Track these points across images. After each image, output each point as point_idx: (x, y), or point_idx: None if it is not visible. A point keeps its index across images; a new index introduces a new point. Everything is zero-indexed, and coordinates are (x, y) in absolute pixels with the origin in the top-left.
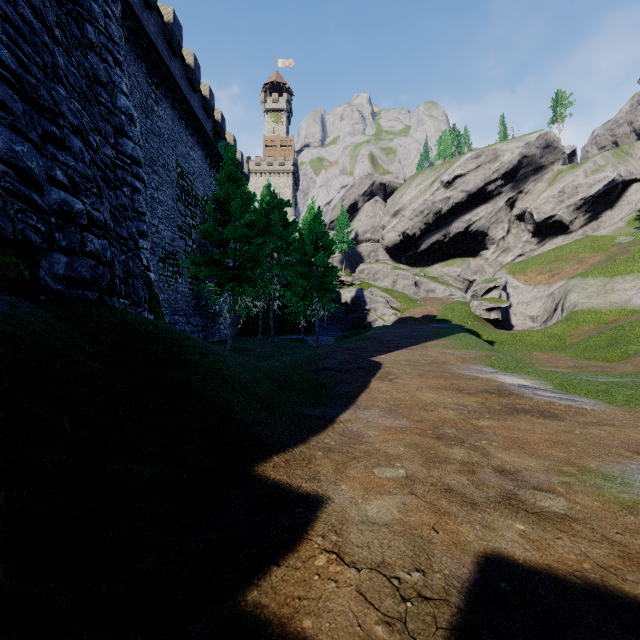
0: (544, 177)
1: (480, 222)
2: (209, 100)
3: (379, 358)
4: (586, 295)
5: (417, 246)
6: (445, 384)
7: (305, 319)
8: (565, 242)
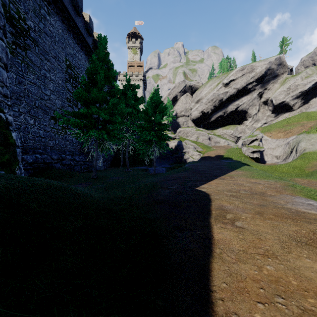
0: (278, 81)
1: (243, 105)
2: (89, 23)
3: (203, 188)
4: (310, 143)
5: (209, 118)
6: (306, 233)
7: (149, 157)
8: (290, 116)
